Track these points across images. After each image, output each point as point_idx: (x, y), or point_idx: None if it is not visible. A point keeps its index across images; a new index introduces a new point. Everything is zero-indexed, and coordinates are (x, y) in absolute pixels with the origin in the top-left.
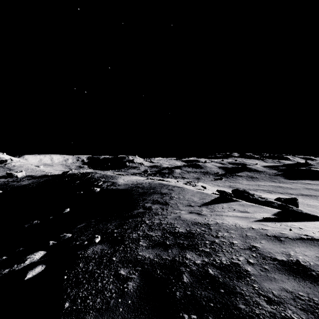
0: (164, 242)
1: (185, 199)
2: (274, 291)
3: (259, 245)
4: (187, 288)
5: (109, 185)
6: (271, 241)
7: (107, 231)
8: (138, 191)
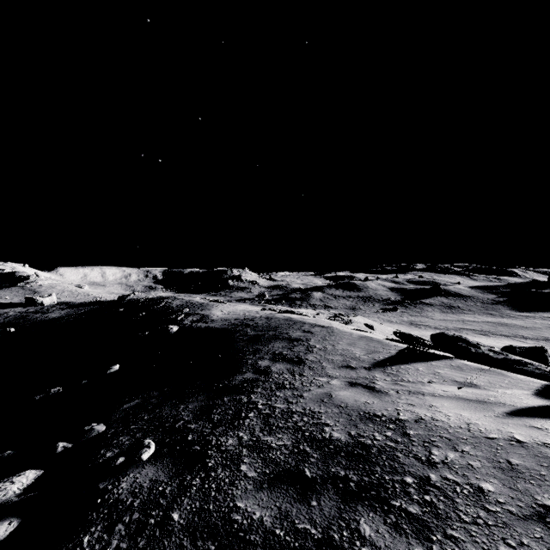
0: (299, 470)
1: (337, 351)
2: None
3: None
4: None
5: (196, 320)
6: None
7: (175, 426)
8: (246, 334)
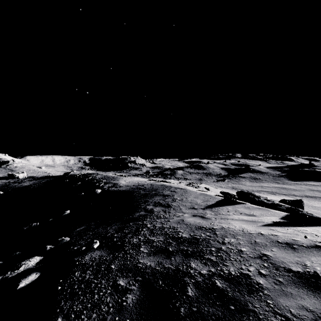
0: (167, 248)
1: (188, 201)
2: (292, 309)
3: (271, 253)
4: (192, 304)
5: (111, 186)
6: (283, 249)
7: (106, 235)
8: (140, 193)
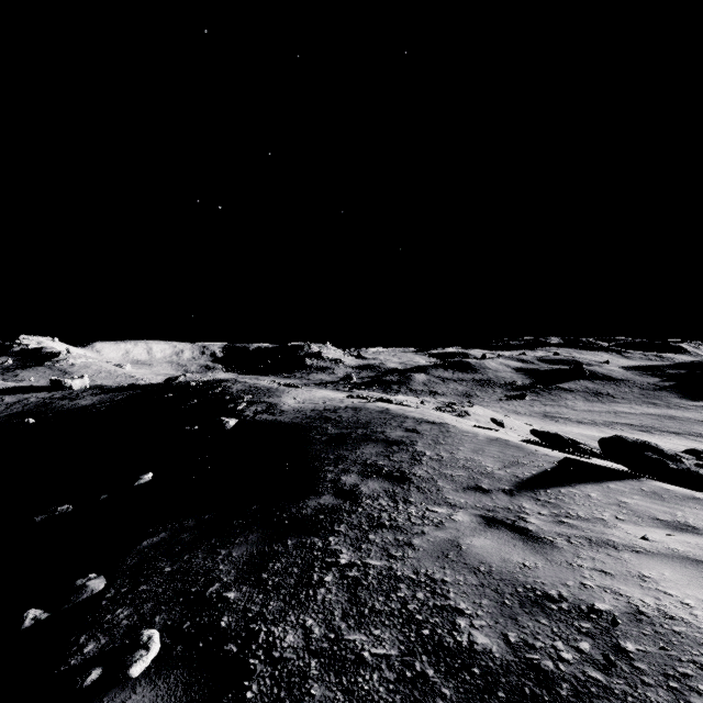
0: None
1: (458, 462)
2: None
3: None
4: None
5: (261, 411)
6: None
7: (204, 593)
8: (326, 432)
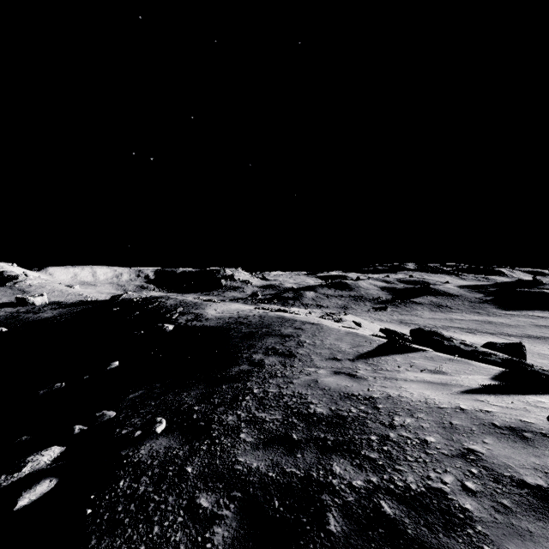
0: (288, 435)
1: (325, 346)
2: None
3: (482, 448)
4: None
5: (191, 319)
6: (505, 441)
7: (180, 408)
8: (241, 331)
